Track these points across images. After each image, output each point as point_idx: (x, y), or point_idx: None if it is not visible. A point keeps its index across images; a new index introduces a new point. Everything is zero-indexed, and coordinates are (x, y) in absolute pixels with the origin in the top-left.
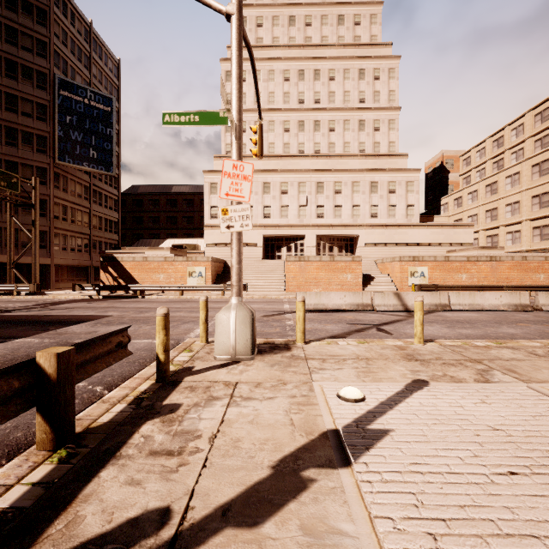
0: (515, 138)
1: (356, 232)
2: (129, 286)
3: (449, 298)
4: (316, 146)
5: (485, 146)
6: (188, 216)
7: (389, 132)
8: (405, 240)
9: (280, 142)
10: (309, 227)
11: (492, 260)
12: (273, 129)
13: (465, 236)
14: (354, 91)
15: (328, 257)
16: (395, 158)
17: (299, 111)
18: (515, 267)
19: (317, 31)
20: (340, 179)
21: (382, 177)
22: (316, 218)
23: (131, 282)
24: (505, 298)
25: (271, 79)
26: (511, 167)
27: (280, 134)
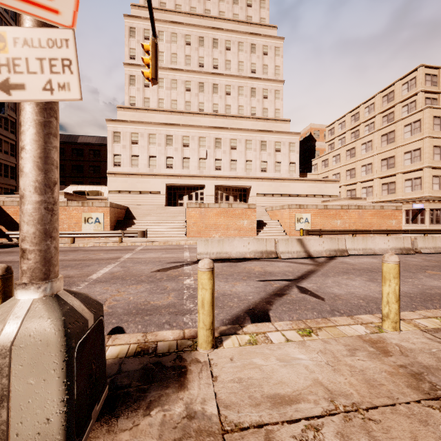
0: (368, 114)
1: (249, 183)
2: (8, 234)
3: (346, 244)
4: (215, 106)
5: (345, 119)
6: (94, 165)
7: (275, 100)
8: (288, 192)
9: (182, 100)
10: (208, 178)
11: (359, 208)
12: (175, 87)
13: (333, 189)
14: (247, 62)
15: (227, 204)
16: (280, 122)
17: (200, 74)
18: (376, 214)
19: (215, 5)
20: (235, 137)
21: (270, 137)
22: (215, 170)
23: (15, 229)
24: (392, 242)
25: (174, 41)
26: (366, 136)
27: (182, 92)
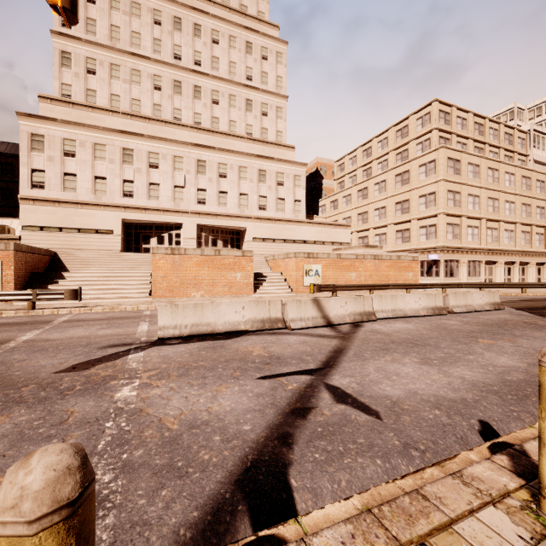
0: (381, 150)
1: (243, 224)
2: None
3: (373, 304)
4: (197, 117)
5: (356, 154)
6: (3, 187)
7: (277, 120)
8: (293, 237)
9: (149, 101)
10: (187, 214)
11: (376, 258)
12: (138, 80)
13: (344, 236)
14: (241, 64)
15: (213, 250)
16: (283, 148)
17: (175, 68)
18: (393, 266)
19: None
20: (225, 161)
21: (270, 166)
22: (197, 204)
23: None
24: (423, 300)
25: (135, 14)
26: (379, 175)
27: (149, 90)
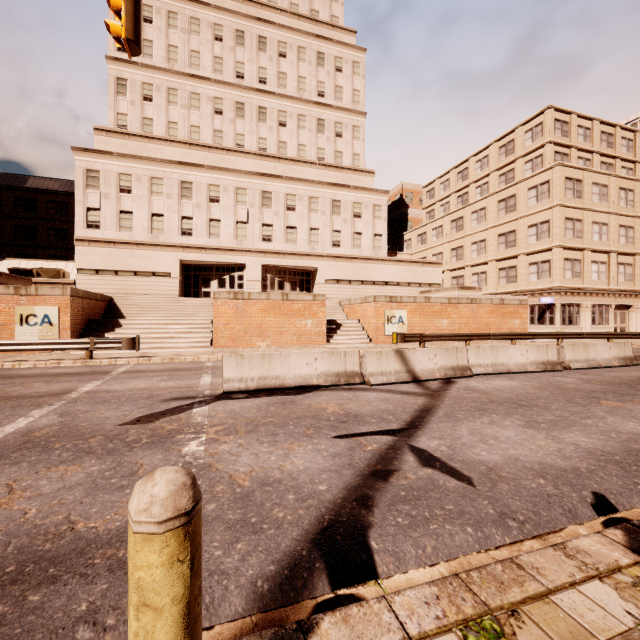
0: (480, 171)
1: (314, 263)
2: None
3: (468, 357)
4: (262, 142)
5: (449, 177)
6: (57, 228)
7: (354, 141)
8: (372, 277)
9: (209, 127)
10: (251, 253)
11: (473, 303)
12: (197, 105)
13: (434, 275)
14: (312, 79)
15: (280, 294)
16: (360, 174)
17: (237, 89)
18: (494, 311)
19: None
20: (293, 191)
21: (345, 195)
22: (262, 241)
23: None
24: (532, 353)
25: (194, 31)
26: (477, 202)
27: (209, 115)
